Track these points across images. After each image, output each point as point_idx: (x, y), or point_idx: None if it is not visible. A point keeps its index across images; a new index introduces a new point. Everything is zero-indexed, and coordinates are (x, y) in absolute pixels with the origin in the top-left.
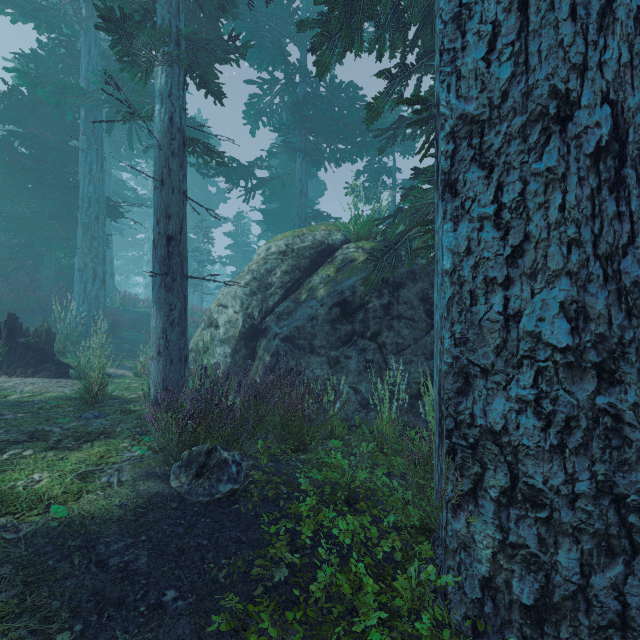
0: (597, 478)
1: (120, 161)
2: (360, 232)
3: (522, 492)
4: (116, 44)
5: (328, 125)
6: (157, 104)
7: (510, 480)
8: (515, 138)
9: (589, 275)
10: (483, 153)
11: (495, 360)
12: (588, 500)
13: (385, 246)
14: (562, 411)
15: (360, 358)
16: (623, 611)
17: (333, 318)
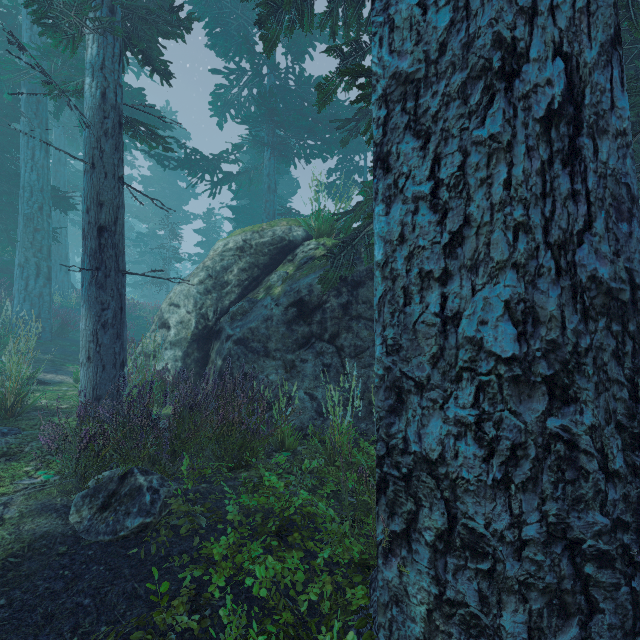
0: (548, 520)
1: (79, 151)
2: (321, 228)
3: (461, 537)
4: (31, 2)
5: (297, 120)
6: (87, 77)
7: (447, 521)
8: (454, 99)
9: (539, 268)
10: (418, 119)
11: (431, 372)
12: (537, 548)
13: (342, 242)
14: (507, 437)
15: (317, 362)
16: None
17: (289, 319)
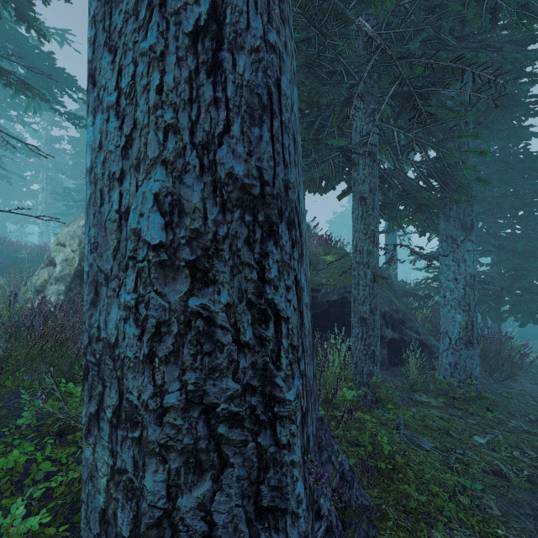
0: (188, 388)
1: (5, 110)
2: None
3: (125, 410)
4: None
5: None
6: None
7: (119, 398)
8: (131, 16)
9: (186, 165)
10: (111, 35)
11: (113, 264)
12: (178, 413)
13: None
14: (153, 316)
15: None
16: (210, 532)
17: None
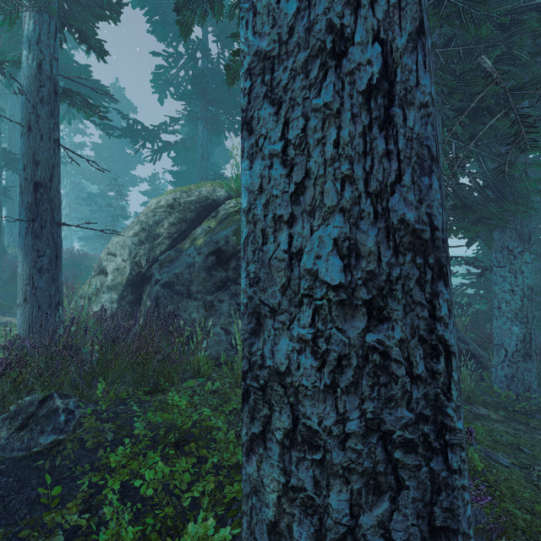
0: (366, 416)
1: None
2: (239, 189)
3: (302, 434)
4: None
5: (226, 98)
6: (24, 50)
7: (292, 422)
8: (299, 74)
9: (361, 212)
10: (273, 89)
11: (281, 299)
12: (358, 439)
13: None
14: (335, 350)
15: (232, 301)
16: None
17: (209, 265)
